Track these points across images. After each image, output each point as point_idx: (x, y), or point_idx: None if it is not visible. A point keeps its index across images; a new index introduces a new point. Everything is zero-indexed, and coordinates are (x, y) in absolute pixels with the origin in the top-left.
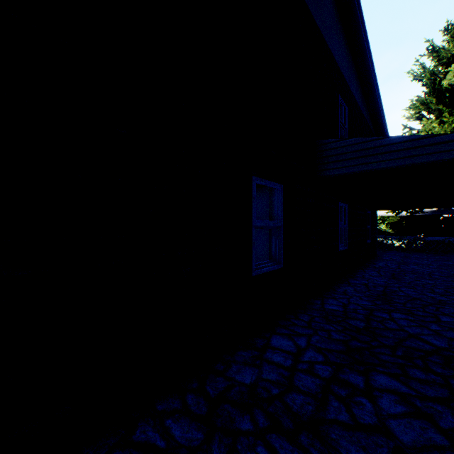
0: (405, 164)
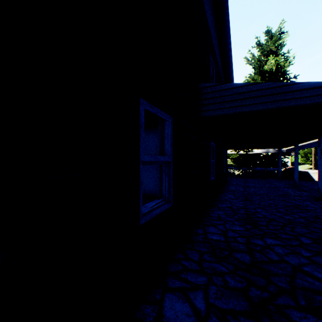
0: (273, 107)
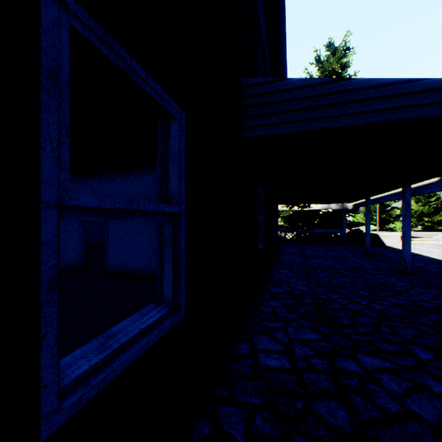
0: (369, 121)
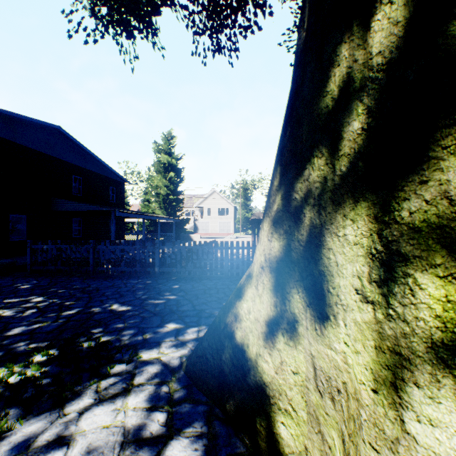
0: (75, 210)
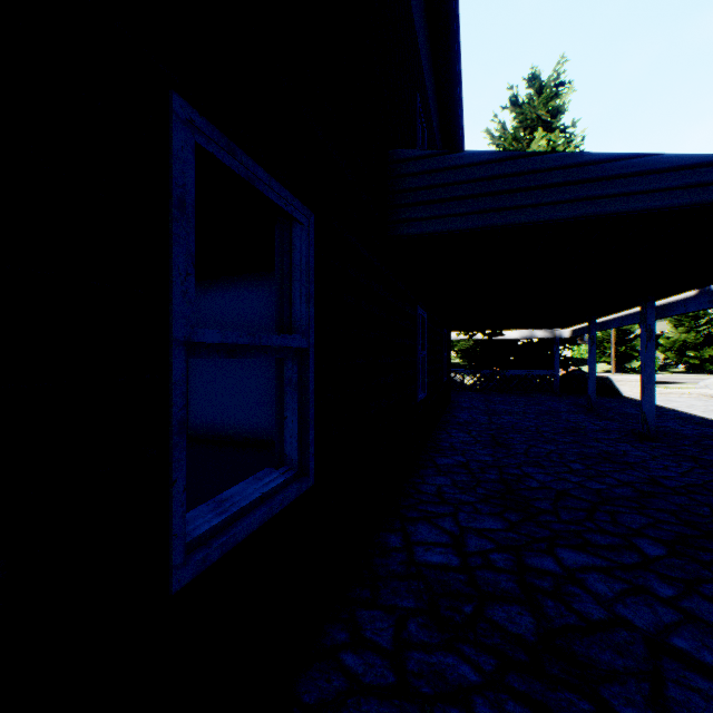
0: (575, 214)
